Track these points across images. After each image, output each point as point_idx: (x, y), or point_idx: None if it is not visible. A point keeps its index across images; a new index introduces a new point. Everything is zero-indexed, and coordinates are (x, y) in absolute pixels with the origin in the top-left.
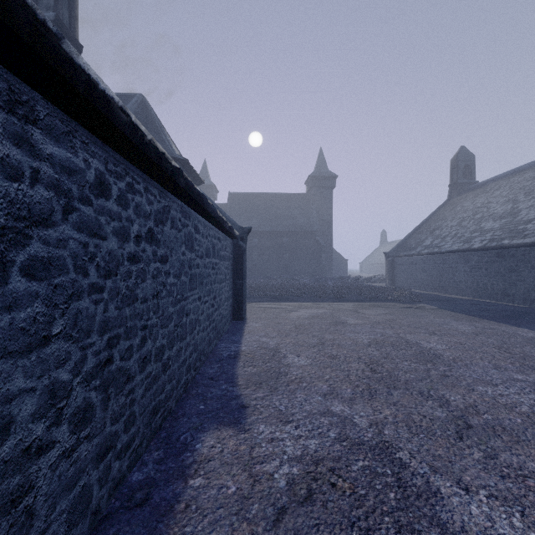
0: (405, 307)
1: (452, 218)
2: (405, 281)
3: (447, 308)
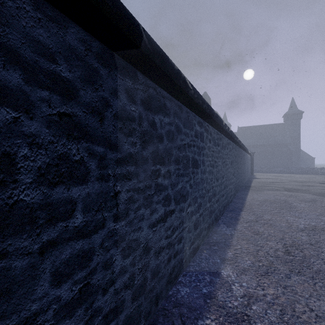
0: (312, 175)
1: None
2: None
3: None
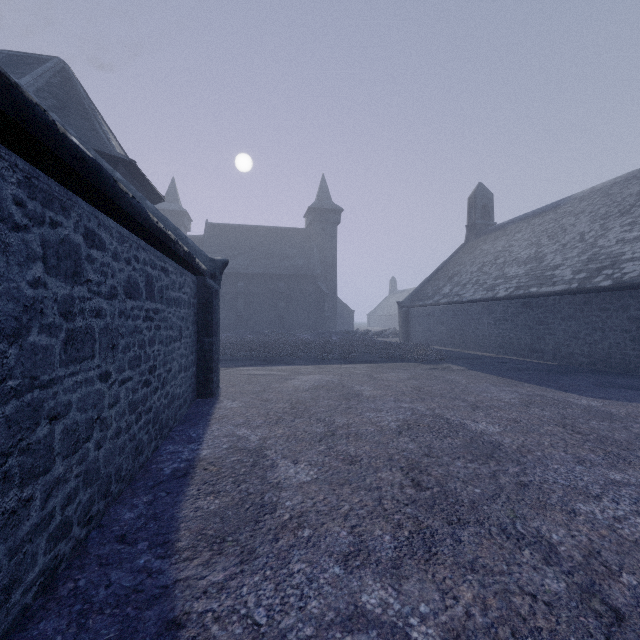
0: (428, 368)
1: (472, 263)
2: (421, 335)
3: (476, 368)
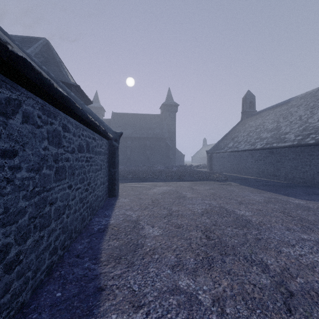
0: (220, 184)
1: (244, 131)
2: (218, 167)
3: (244, 184)
